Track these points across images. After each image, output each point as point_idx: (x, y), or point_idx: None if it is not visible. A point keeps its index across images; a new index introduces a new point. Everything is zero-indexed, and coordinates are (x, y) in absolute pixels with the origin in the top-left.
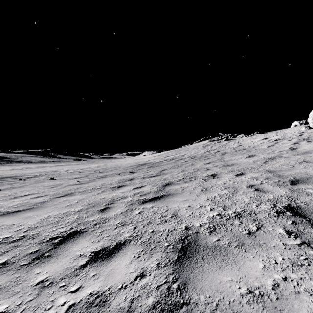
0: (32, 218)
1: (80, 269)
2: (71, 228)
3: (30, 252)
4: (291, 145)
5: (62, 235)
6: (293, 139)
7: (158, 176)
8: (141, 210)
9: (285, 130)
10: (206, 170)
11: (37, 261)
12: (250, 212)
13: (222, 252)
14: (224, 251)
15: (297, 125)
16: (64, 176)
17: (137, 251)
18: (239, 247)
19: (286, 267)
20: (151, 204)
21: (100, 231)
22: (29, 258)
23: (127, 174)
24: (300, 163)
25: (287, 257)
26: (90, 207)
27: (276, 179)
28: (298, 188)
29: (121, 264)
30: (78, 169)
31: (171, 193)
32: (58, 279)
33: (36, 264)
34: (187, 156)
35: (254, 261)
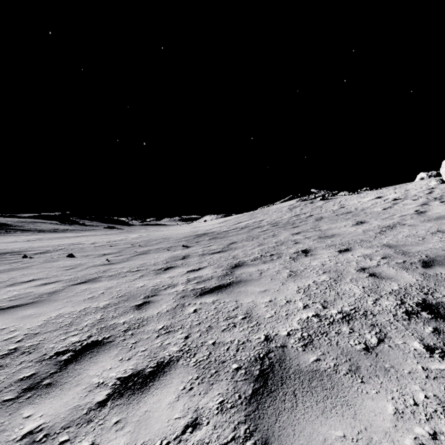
0: (32, 319)
1: (96, 410)
2: (89, 336)
3: (21, 377)
4: (418, 208)
5: (75, 349)
6: (419, 198)
7: (224, 252)
8: (198, 306)
9: (407, 185)
10: (294, 244)
11: (30, 395)
12: (364, 313)
13: (325, 382)
14: (328, 380)
15: (423, 179)
16: (88, 252)
17: (188, 377)
18: (352, 373)
19: (433, 412)
20: (213, 296)
21: (134, 341)
22: (17, 388)
23: (179, 250)
24: (432, 233)
25: (433, 394)
26: (122, 300)
27: (400, 259)
28: (435, 272)
29: (162, 402)
30: (108, 241)
31: (244, 280)
32: (58, 428)
33: (27, 399)
34: (266, 223)
35: (378, 400)
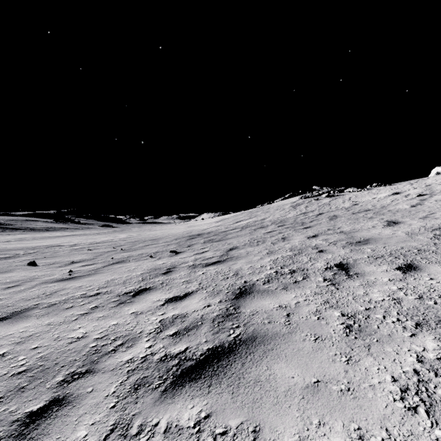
0: None
1: None
2: None
3: None
4: None
5: None
6: None
7: (222, 264)
8: None
9: (424, 180)
10: (319, 252)
11: None
12: None
13: None
14: None
15: (440, 173)
16: (57, 258)
17: None
18: None
19: None
20: (200, 396)
21: None
22: None
23: (165, 257)
24: None
25: None
26: (13, 389)
27: None
28: None
29: None
30: (91, 243)
31: (260, 335)
32: None
33: None
34: (269, 222)
35: None
